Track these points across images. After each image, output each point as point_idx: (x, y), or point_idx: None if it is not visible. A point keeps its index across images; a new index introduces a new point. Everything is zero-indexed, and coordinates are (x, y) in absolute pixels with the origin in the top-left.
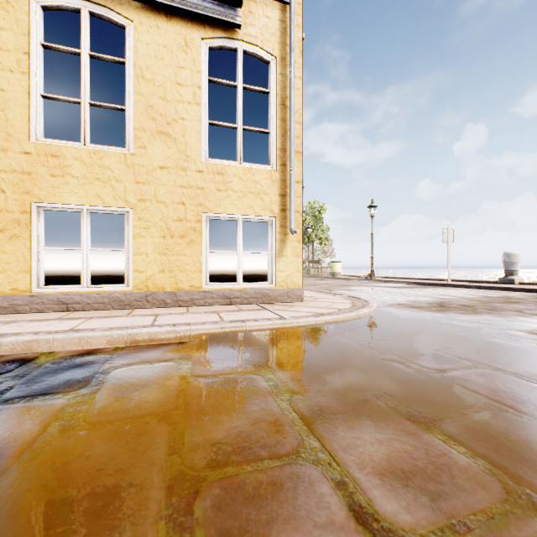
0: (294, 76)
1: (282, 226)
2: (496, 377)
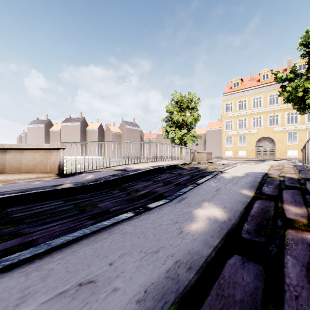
0: None
1: None
2: None
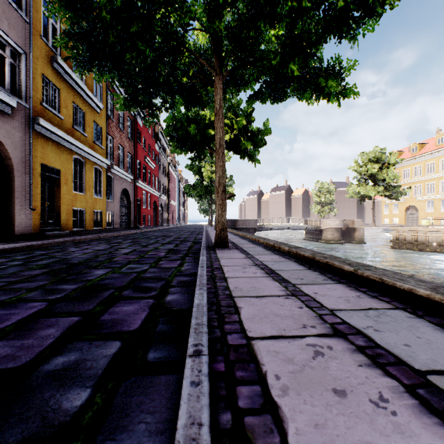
0: None
1: None
2: None
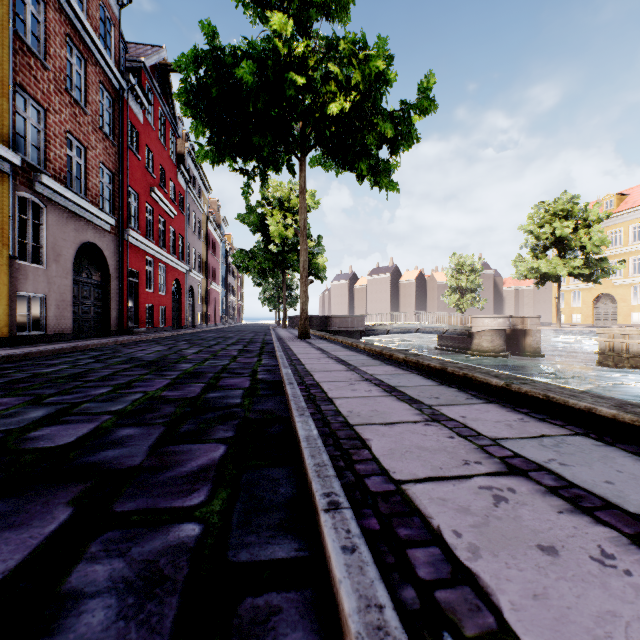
0: None
1: None
2: None
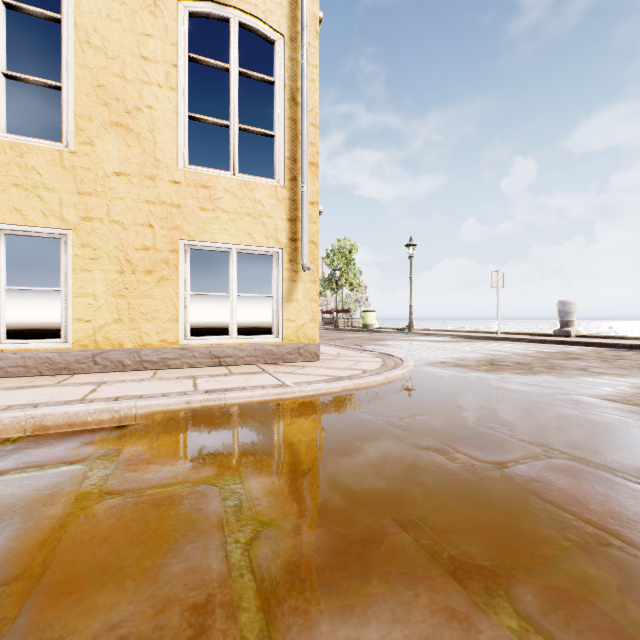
0: (307, 62)
1: (291, 260)
2: (579, 474)
